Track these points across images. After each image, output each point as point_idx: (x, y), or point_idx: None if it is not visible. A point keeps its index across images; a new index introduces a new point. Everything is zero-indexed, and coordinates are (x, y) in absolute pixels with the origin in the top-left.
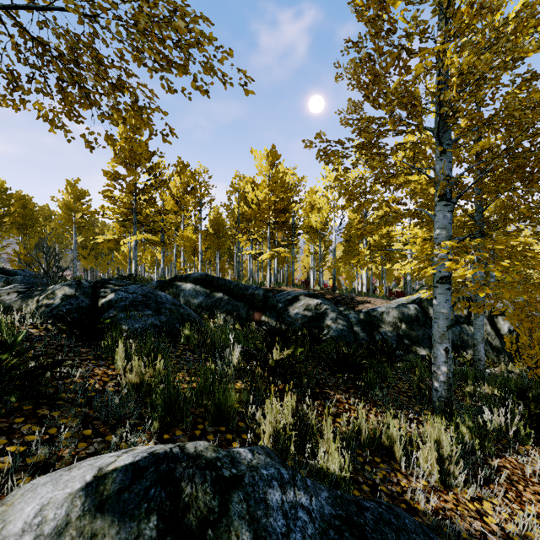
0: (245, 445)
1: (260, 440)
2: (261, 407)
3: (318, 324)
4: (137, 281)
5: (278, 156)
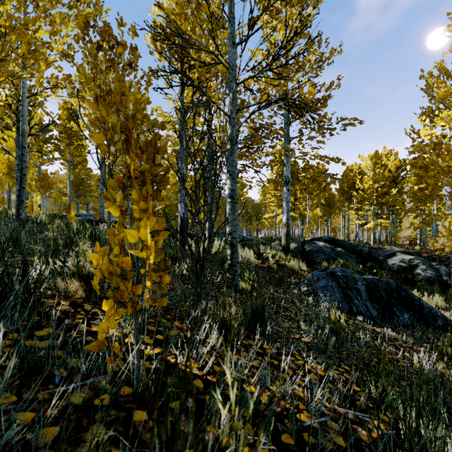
0: None
1: None
2: None
3: (410, 272)
4: (292, 239)
5: (379, 157)
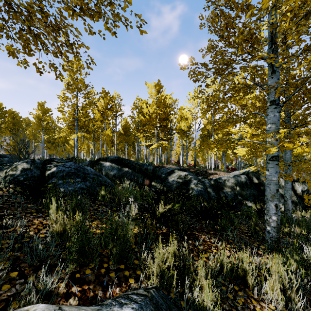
0: (139, 280)
1: (150, 276)
2: (151, 247)
3: (186, 187)
4: (77, 161)
5: (161, 86)
